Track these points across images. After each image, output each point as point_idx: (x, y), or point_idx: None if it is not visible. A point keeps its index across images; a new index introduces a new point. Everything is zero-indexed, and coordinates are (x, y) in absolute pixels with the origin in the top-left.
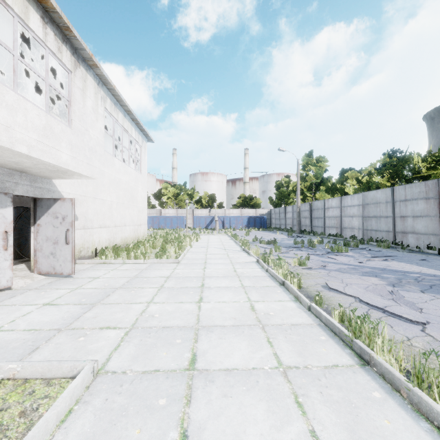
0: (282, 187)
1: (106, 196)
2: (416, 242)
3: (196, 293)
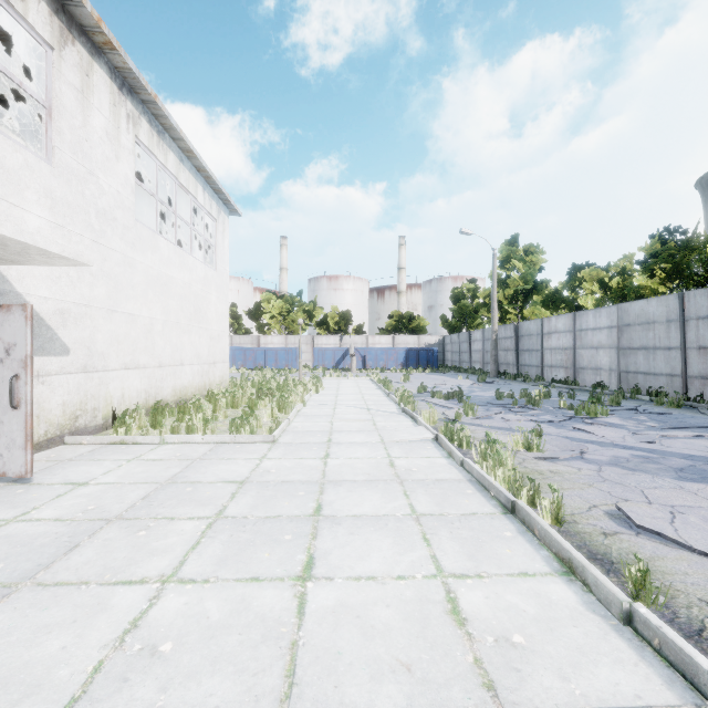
0: (463, 298)
1: (138, 308)
2: None
3: (300, 542)
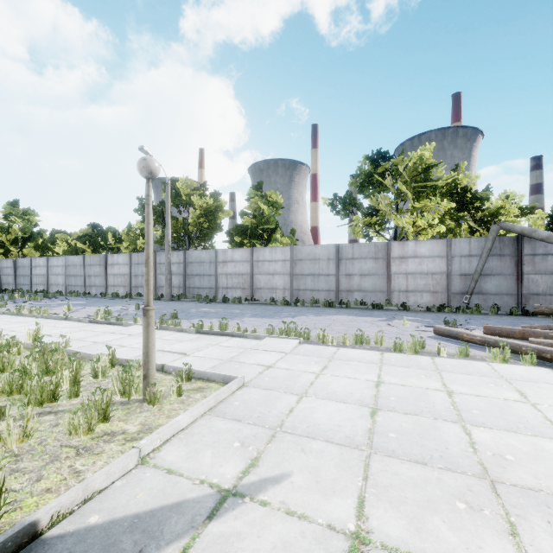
0: None
1: None
2: (96, 292)
3: None
